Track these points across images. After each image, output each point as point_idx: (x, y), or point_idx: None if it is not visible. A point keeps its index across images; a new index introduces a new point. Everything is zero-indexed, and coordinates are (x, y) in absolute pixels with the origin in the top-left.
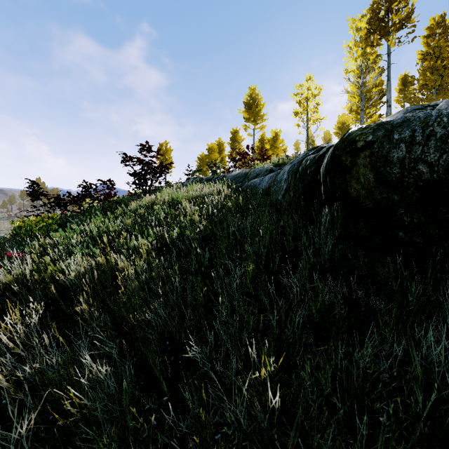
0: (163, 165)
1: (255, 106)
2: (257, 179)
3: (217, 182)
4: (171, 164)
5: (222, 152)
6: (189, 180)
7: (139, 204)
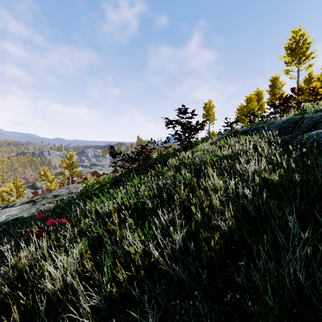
0: (200, 123)
1: (299, 47)
2: (321, 131)
3: (254, 136)
4: (213, 118)
5: (260, 100)
6: (224, 133)
7: (171, 164)
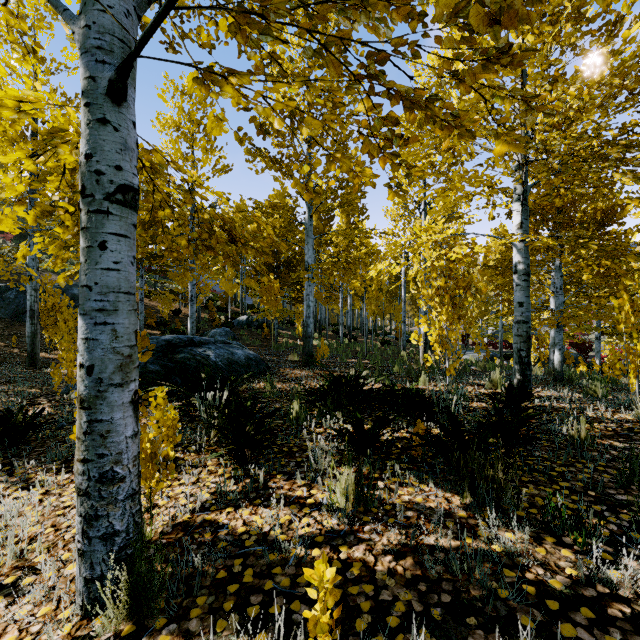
0: None
1: None
2: None
3: None
4: None
5: None
6: None
7: None
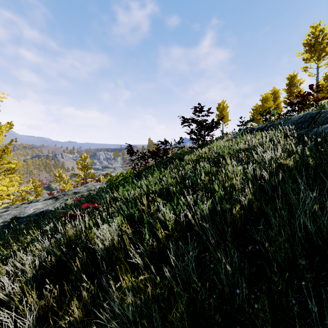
0: (215, 121)
1: (318, 43)
2: None
3: (271, 131)
4: (227, 118)
5: (276, 99)
6: (239, 131)
7: (189, 159)
